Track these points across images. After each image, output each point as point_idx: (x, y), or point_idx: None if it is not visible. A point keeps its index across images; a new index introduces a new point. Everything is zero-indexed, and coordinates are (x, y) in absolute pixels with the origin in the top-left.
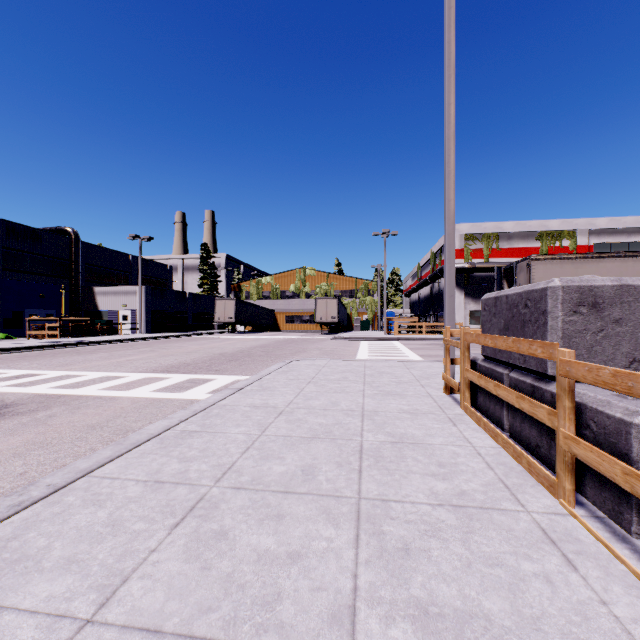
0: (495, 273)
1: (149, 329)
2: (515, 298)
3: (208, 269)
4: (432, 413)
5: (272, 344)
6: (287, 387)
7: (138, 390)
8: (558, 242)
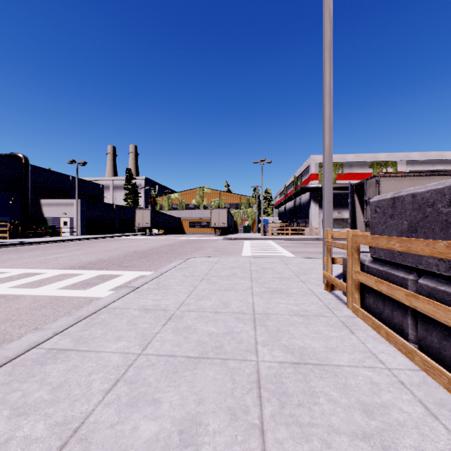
0: (349, 188)
1: (84, 232)
2: (429, 196)
3: (131, 187)
4: (323, 315)
5: (177, 243)
6: (182, 285)
7: (46, 287)
8: (384, 169)
